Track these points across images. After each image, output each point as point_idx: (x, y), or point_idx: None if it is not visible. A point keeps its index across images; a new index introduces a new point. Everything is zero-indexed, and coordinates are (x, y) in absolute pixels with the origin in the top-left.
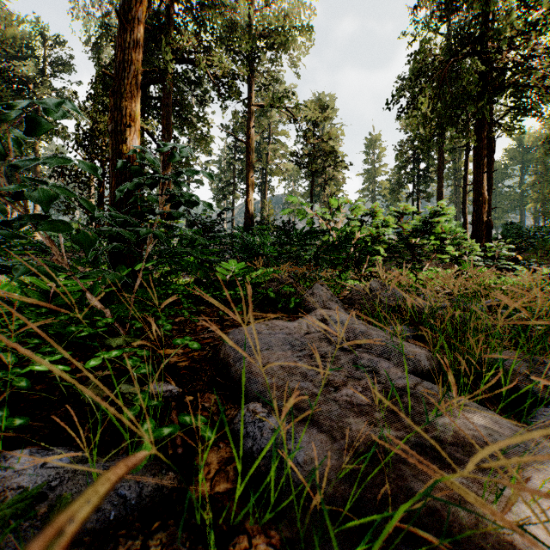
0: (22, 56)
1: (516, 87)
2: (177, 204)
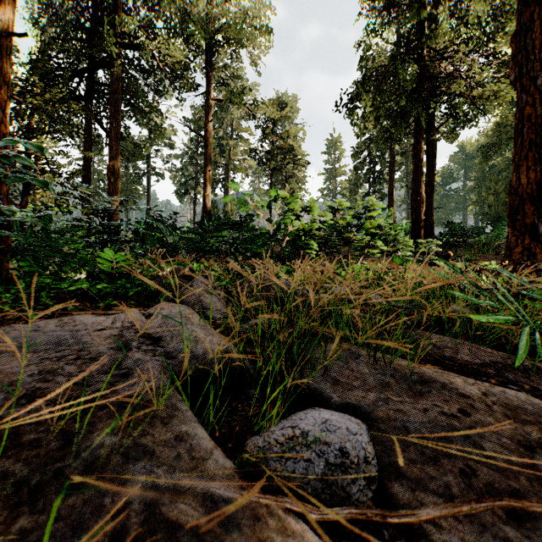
0: None
1: (449, 95)
2: None
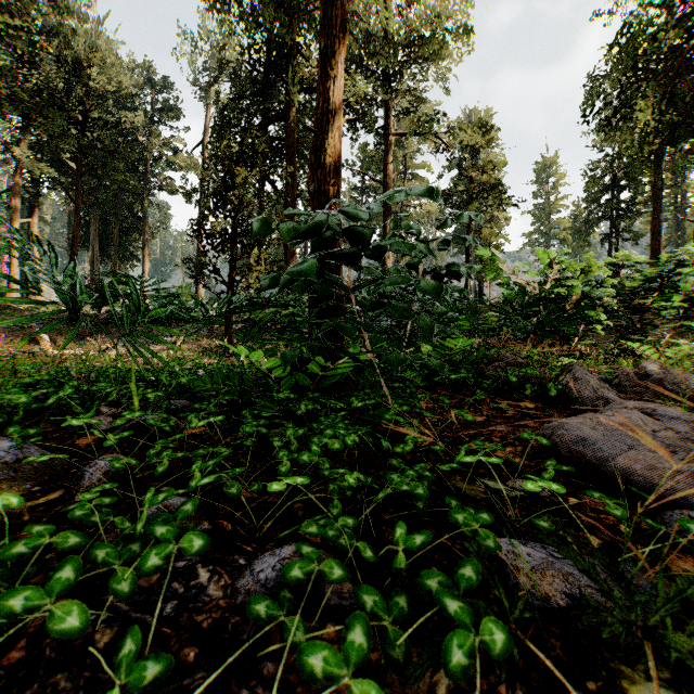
0: (131, 106)
1: None
2: (437, 276)
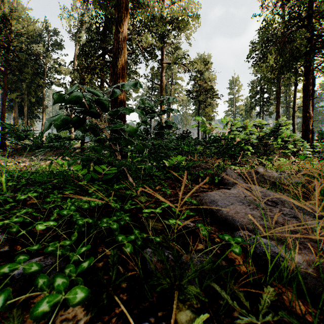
0: (36, 41)
1: None
2: (161, 127)
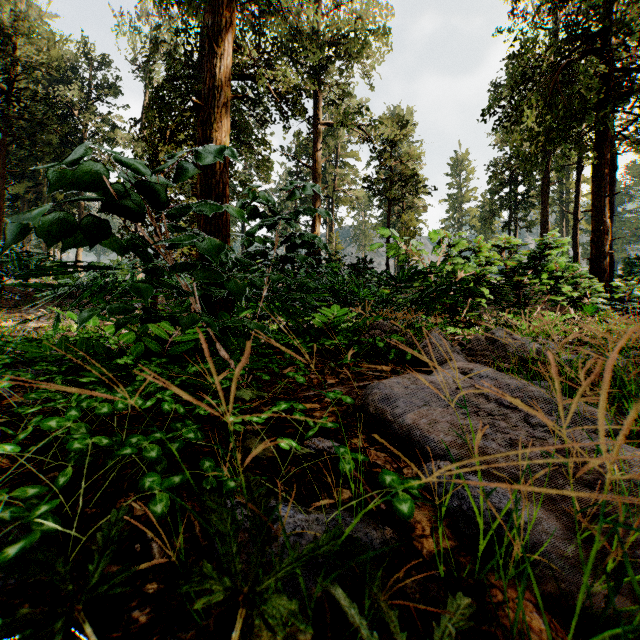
0: (65, 79)
1: None
2: (292, 246)
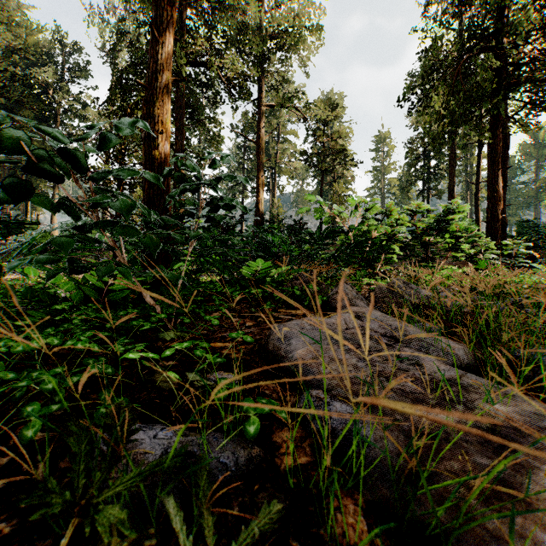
0: (42, 63)
1: (533, 82)
2: (216, 208)
